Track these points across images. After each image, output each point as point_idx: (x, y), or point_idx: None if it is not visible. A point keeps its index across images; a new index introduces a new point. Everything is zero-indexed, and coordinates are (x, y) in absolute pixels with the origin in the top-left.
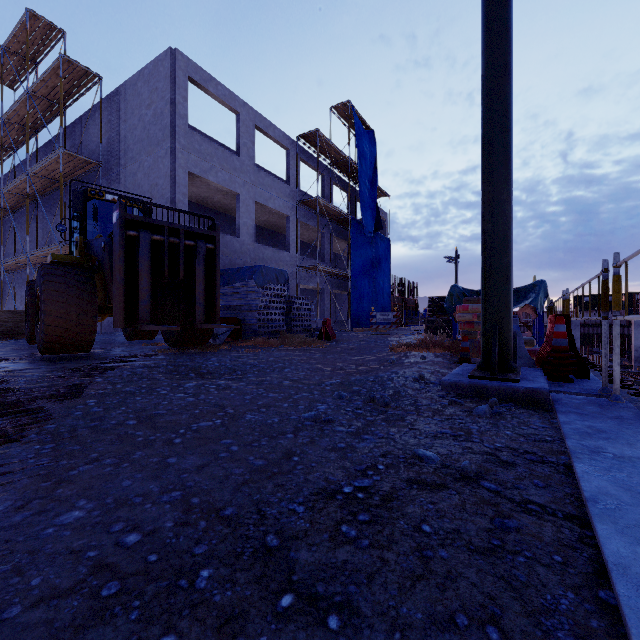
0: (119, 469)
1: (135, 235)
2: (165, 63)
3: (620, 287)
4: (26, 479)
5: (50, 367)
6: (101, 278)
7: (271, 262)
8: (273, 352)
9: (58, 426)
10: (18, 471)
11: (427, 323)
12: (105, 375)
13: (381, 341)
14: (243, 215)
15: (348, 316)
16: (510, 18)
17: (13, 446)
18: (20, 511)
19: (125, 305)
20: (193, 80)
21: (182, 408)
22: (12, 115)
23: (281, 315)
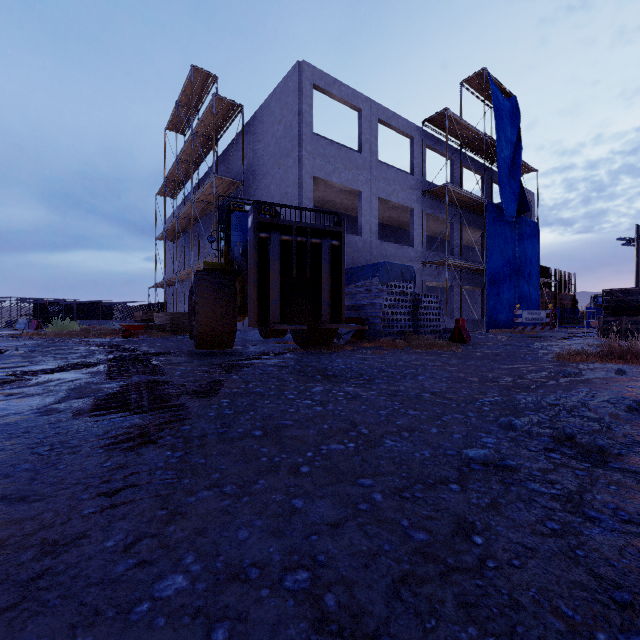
0: (237, 505)
1: (266, 237)
2: (293, 77)
3: None
4: (147, 499)
5: (200, 361)
6: (240, 281)
7: (394, 259)
8: (400, 355)
9: (192, 428)
10: (143, 485)
11: (602, 324)
12: (241, 372)
13: (535, 346)
14: (365, 213)
15: (482, 315)
16: None
17: (149, 448)
18: (126, 554)
19: (258, 305)
20: (318, 87)
21: (309, 420)
22: (183, 155)
23: (407, 314)
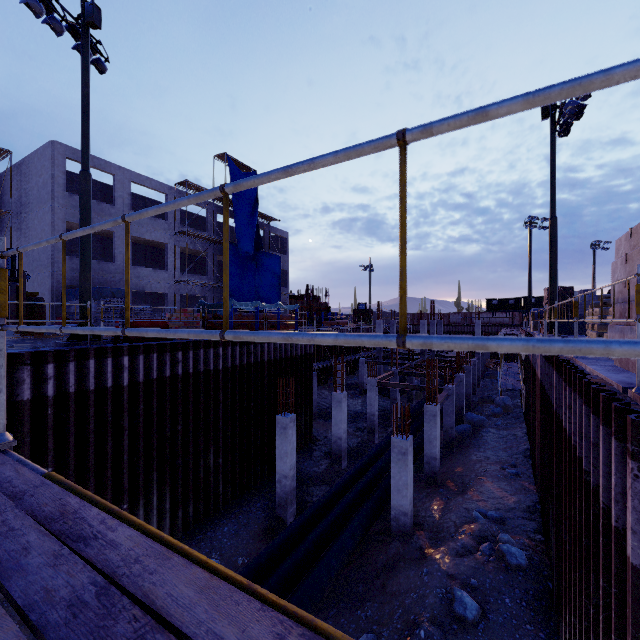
0: None
1: None
2: (49, 150)
3: (88, 311)
4: None
5: None
6: None
7: (148, 278)
8: None
9: None
10: None
11: None
12: None
13: None
14: (119, 246)
15: None
16: (85, 214)
17: None
18: None
19: None
20: (71, 159)
21: None
22: None
23: (118, 318)
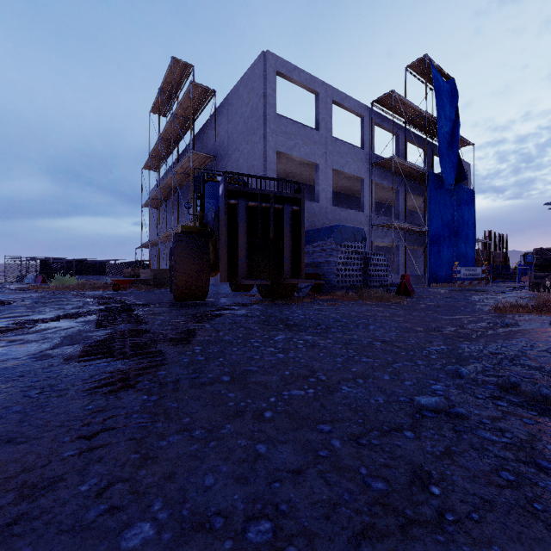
0: (205, 450)
1: (235, 203)
2: (259, 65)
3: None
4: (122, 442)
5: (178, 312)
6: (213, 242)
7: (347, 222)
8: (353, 306)
9: (167, 373)
10: (120, 428)
11: (533, 279)
12: (212, 322)
13: (473, 298)
14: (321, 182)
15: (424, 271)
16: None
17: (128, 392)
18: (98, 499)
19: (228, 263)
20: (280, 73)
21: (272, 366)
22: (164, 134)
23: (358, 271)
